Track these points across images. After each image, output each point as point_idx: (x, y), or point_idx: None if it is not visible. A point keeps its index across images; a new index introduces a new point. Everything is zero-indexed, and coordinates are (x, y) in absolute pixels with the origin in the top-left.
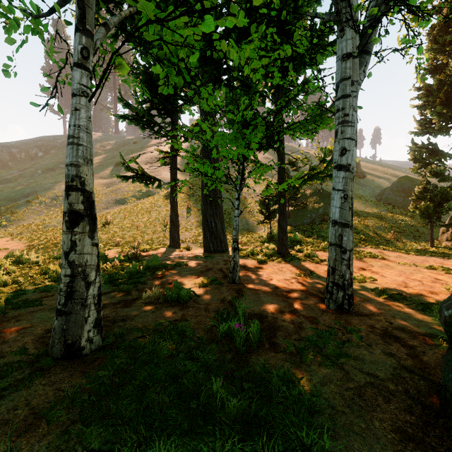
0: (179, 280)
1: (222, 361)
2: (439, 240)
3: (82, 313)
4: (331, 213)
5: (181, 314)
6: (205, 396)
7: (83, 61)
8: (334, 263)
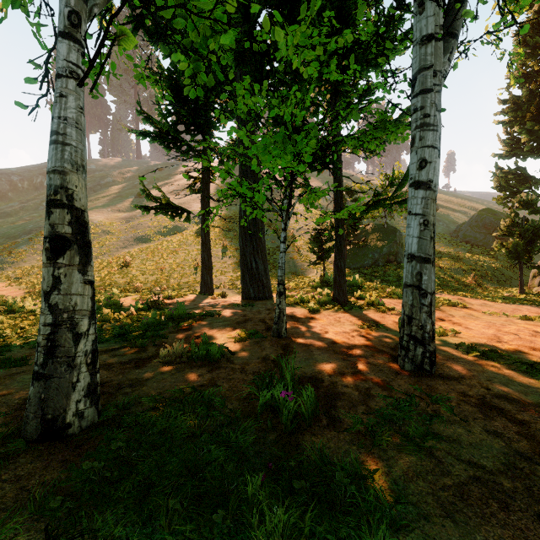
0: (210, 332)
1: (262, 445)
2: (529, 285)
3: (68, 377)
4: (406, 245)
5: (210, 377)
6: (236, 502)
7: (72, 30)
8: (410, 309)
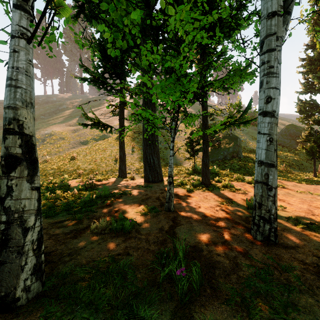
0: (124, 208)
1: (164, 317)
2: (319, 171)
3: (18, 262)
4: (257, 154)
5: (124, 247)
6: None
7: (22, 3)
8: (260, 198)
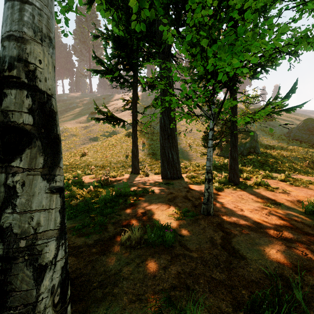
0: (152, 209)
1: None
2: None
3: None
4: None
5: (176, 272)
6: None
7: None
8: None
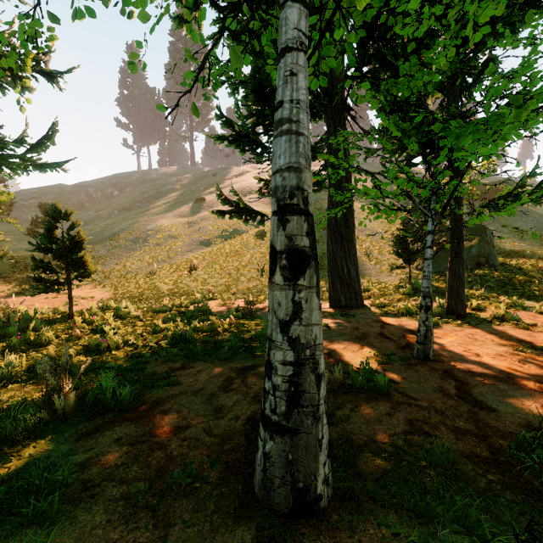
0: (337, 350)
1: None
2: None
3: (314, 432)
4: None
5: (405, 419)
6: None
7: None
8: None
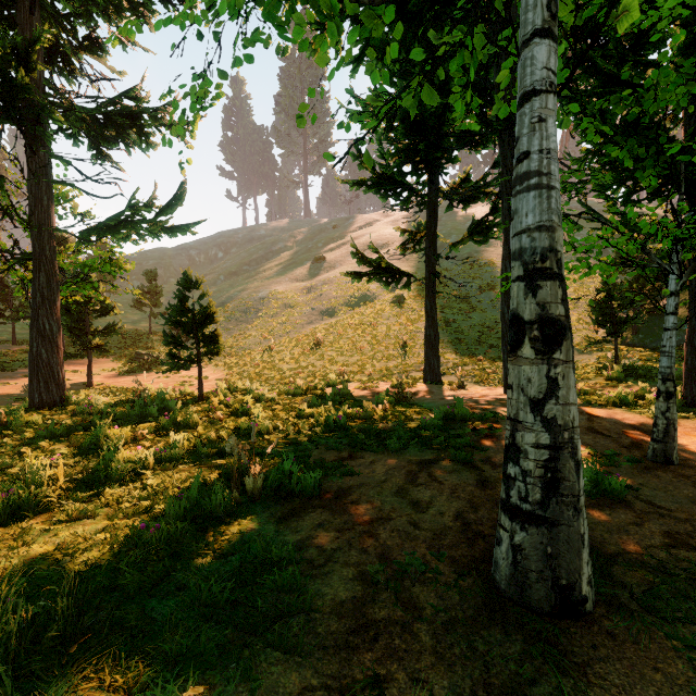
0: None
1: None
2: None
3: (575, 526)
4: None
5: (661, 531)
6: None
7: (550, 24)
8: None
